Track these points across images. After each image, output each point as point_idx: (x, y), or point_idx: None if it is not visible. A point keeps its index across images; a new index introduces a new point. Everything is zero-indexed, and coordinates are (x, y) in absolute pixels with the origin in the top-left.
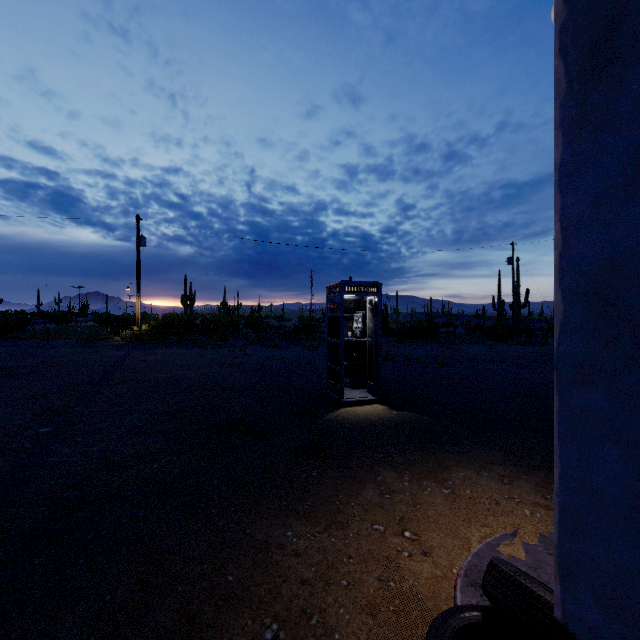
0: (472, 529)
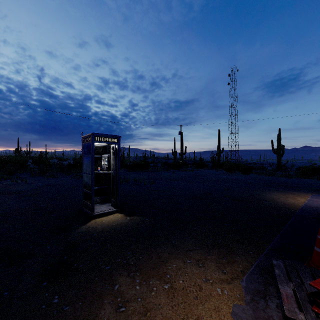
0: None
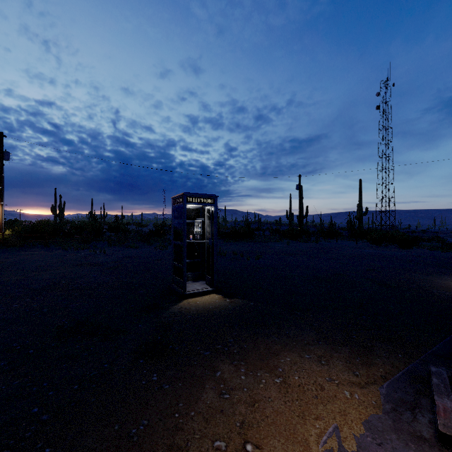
0: (308, 426)
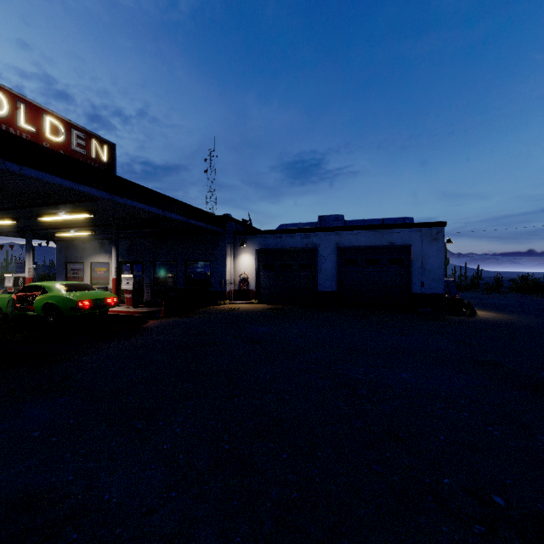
0: None
